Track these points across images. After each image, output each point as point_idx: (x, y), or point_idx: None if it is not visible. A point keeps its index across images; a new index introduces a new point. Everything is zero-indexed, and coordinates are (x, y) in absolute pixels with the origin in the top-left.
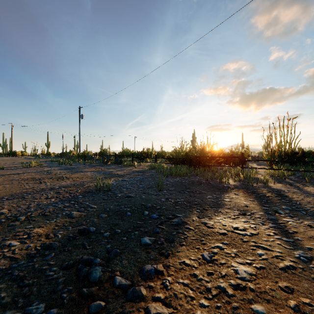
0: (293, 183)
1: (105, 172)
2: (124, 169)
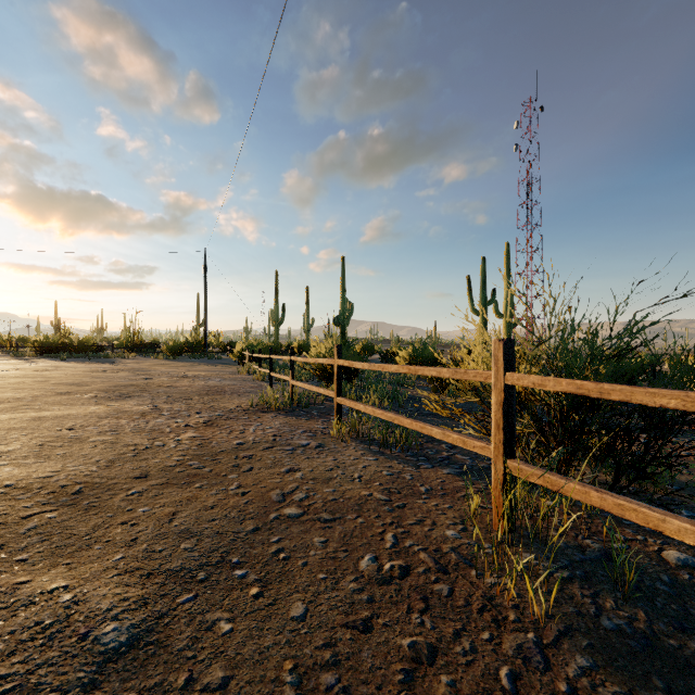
0: (139, 358)
1: None
2: None
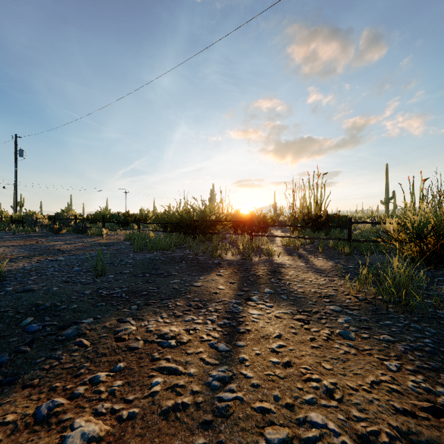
0: (305, 255)
1: (36, 248)
2: (81, 241)
